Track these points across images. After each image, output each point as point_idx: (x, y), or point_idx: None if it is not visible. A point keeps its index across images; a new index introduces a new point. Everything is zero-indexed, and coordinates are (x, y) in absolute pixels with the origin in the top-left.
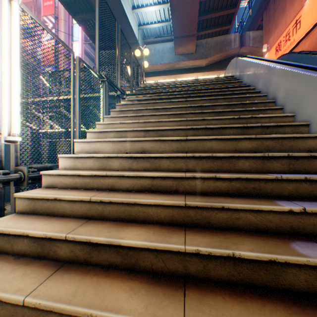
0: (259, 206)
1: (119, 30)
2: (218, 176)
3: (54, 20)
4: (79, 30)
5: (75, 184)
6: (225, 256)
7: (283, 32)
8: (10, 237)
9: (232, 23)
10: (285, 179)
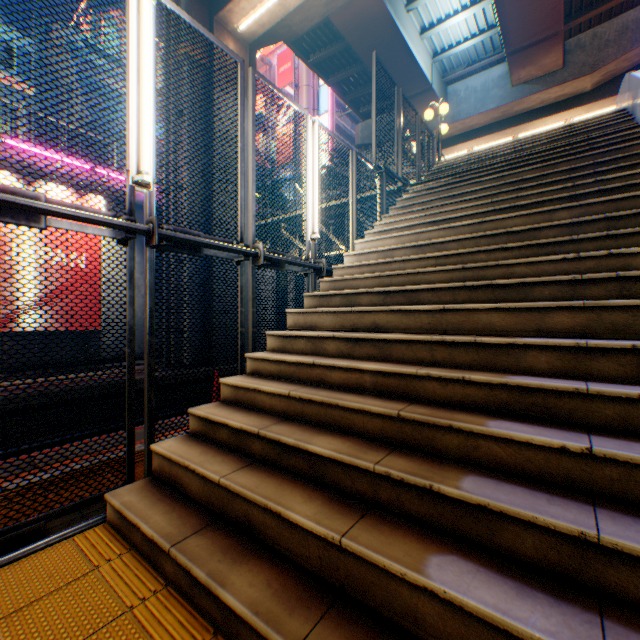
0: (532, 259)
1: (399, 97)
2: (504, 246)
3: (293, 90)
4: (329, 95)
5: (361, 274)
6: (485, 287)
7: None
8: (326, 298)
9: None
10: (584, 240)
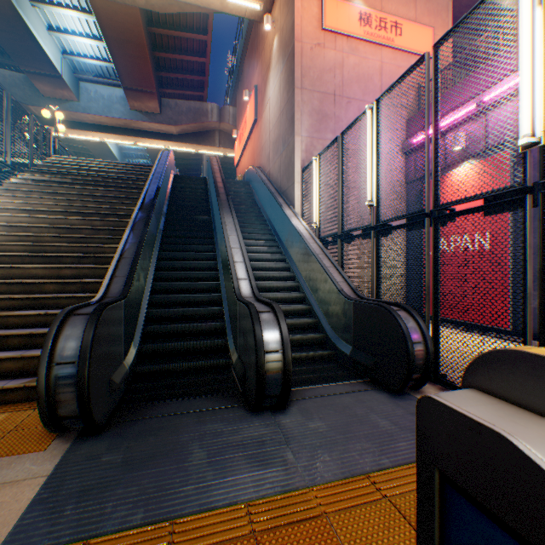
0: (70, 244)
1: (10, 99)
2: (62, 235)
3: None
4: None
5: None
6: (42, 256)
7: (242, 125)
8: None
9: (206, 91)
10: (98, 238)
